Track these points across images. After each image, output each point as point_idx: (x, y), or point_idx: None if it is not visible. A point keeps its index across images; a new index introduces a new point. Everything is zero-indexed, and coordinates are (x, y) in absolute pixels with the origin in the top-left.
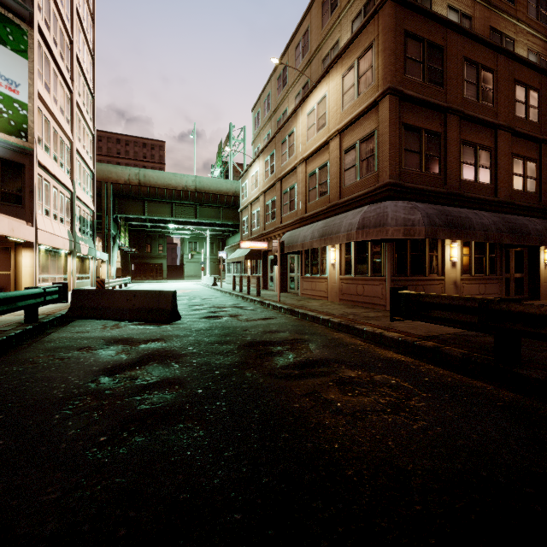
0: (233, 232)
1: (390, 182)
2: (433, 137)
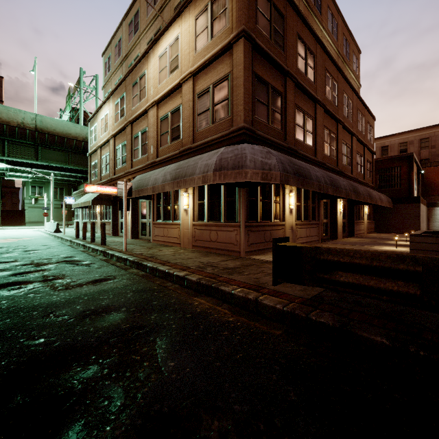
0: (86, 179)
1: (244, 126)
2: (277, 94)
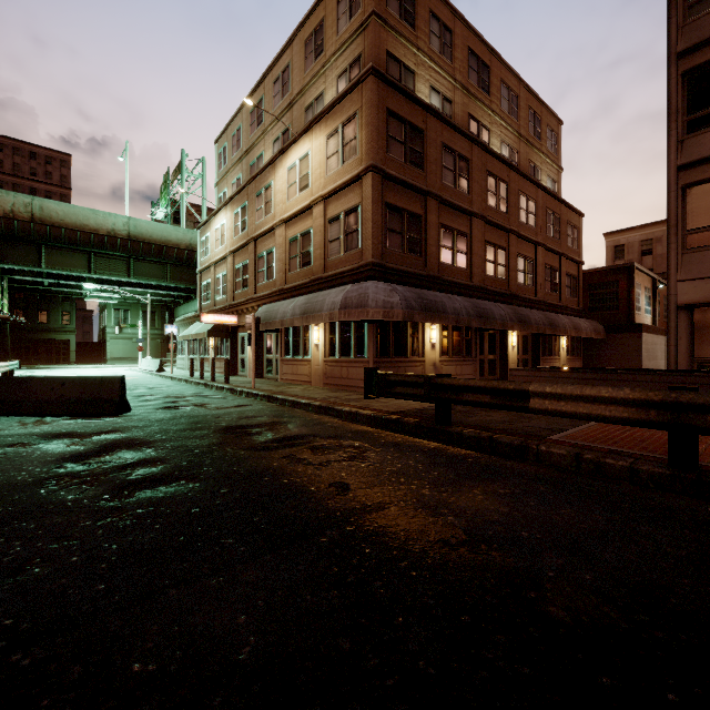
0: (186, 299)
1: (372, 262)
2: (415, 218)
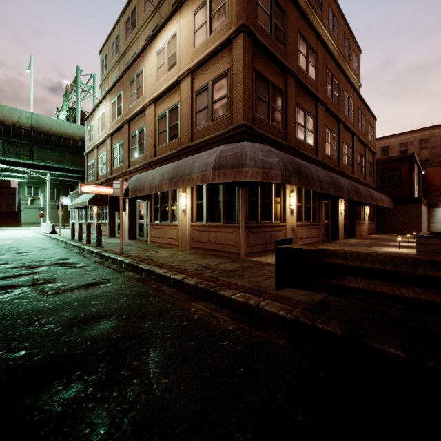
0: (83, 179)
1: (244, 124)
2: (278, 92)
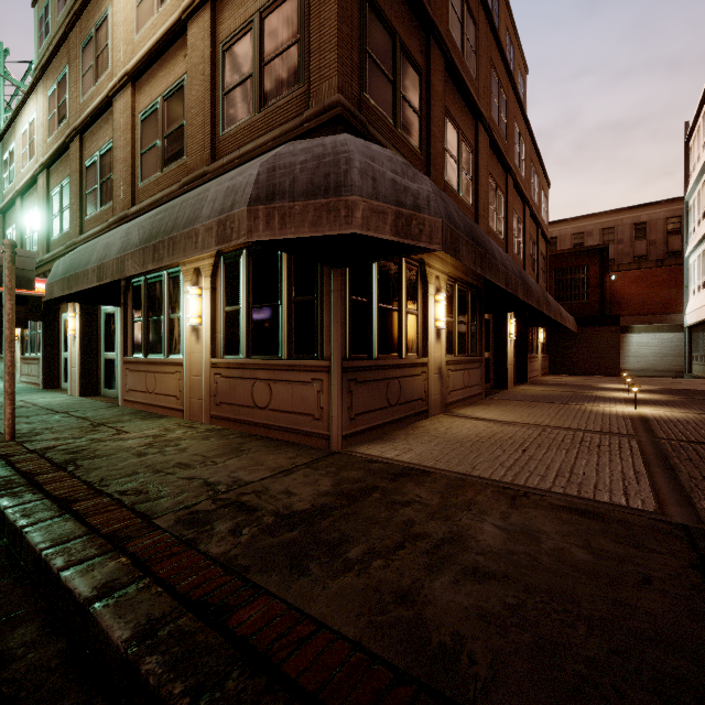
0: None
1: (341, 103)
2: (412, 67)
